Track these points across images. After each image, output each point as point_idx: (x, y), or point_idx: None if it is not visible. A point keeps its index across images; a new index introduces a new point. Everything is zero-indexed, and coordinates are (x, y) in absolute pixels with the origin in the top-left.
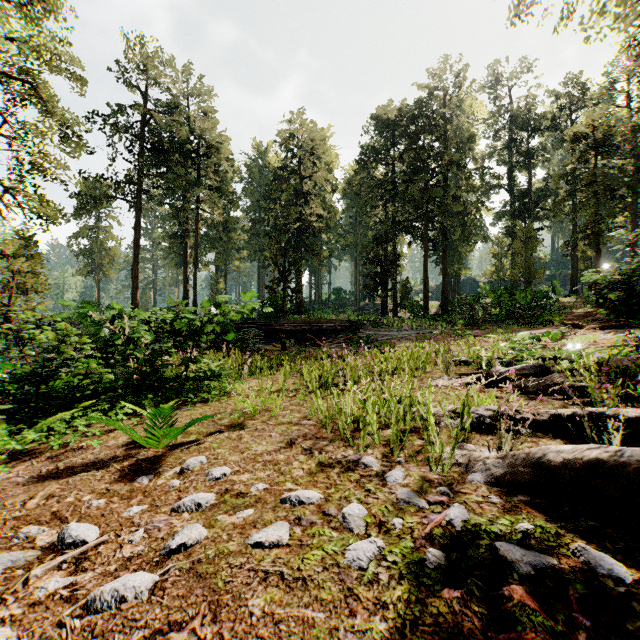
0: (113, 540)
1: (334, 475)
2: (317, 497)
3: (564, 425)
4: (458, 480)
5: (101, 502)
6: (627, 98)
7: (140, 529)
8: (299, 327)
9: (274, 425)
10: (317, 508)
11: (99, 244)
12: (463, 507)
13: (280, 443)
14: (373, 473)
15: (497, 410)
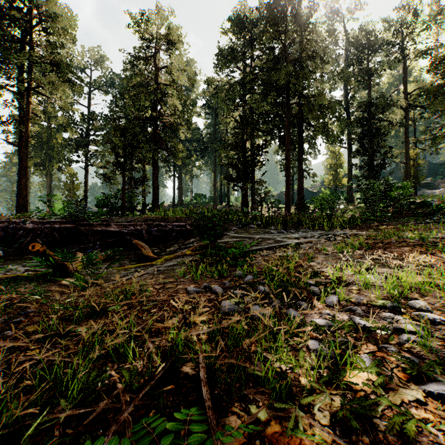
0: None
1: None
2: None
3: None
4: None
5: None
6: None
7: None
8: (132, 227)
9: None
10: None
11: None
12: None
13: None
14: None
15: None
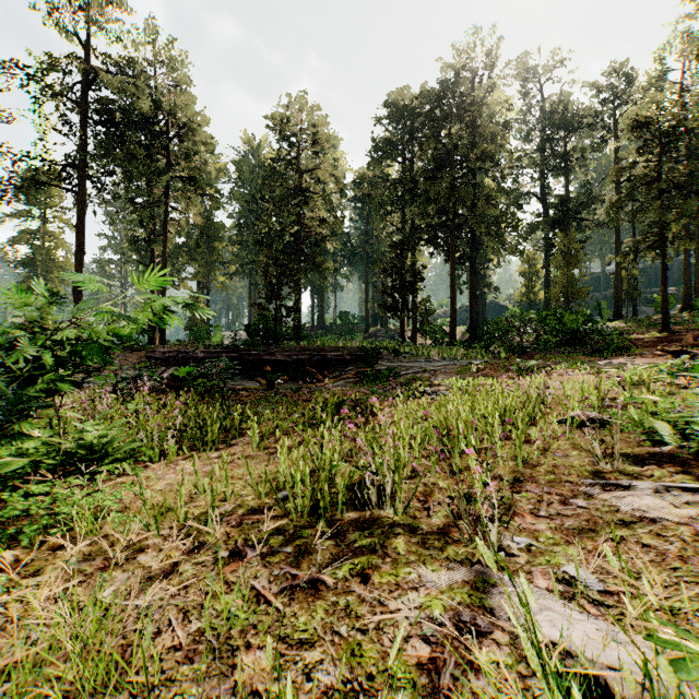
0: None
1: None
2: None
3: None
4: None
5: None
6: (678, 92)
7: None
8: (295, 357)
9: None
10: None
11: (45, 253)
12: None
13: None
14: None
15: None
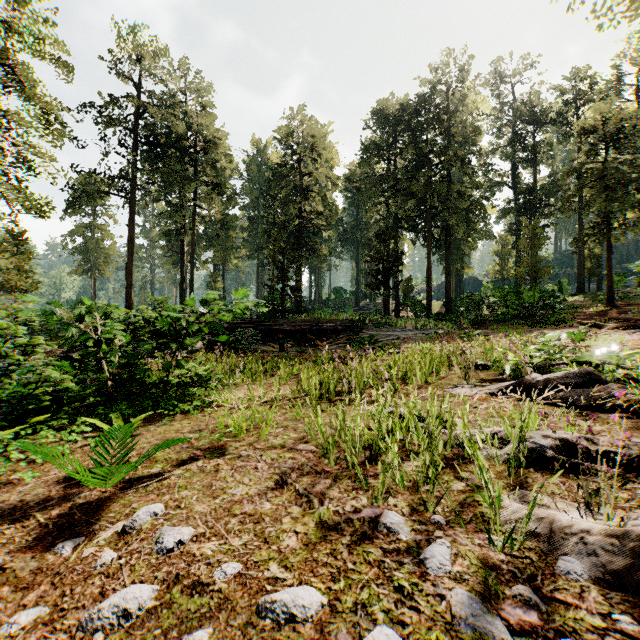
0: None
1: (343, 550)
2: (317, 604)
3: None
4: (542, 568)
5: None
6: (636, 91)
7: None
8: (298, 327)
9: (263, 450)
10: (317, 631)
11: (95, 242)
12: None
13: (268, 481)
14: (402, 547)
15: (560, 438)
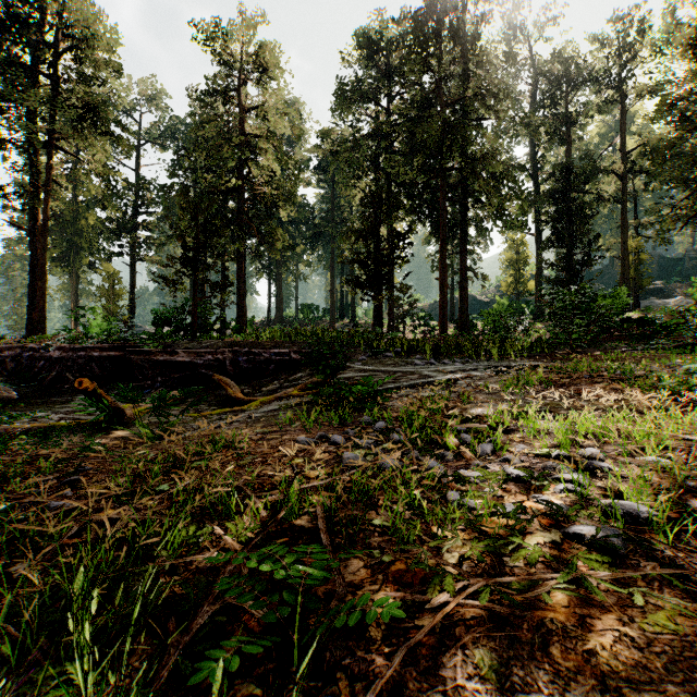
0: None
1: None
2: None
3: None
4: None
5: None
6: None
7: None
8: (209, 356)
9: None
10: None
11: None
12: None
13: None
14: None
15: None
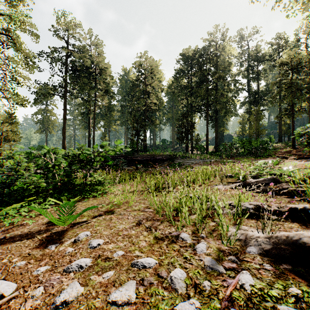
0: (21, 295)
1: (164, 246)
2: (154, 263)
3: (297, 214)
4: (240, 251)
5: (23, 263)
6: (306, 45)
7: (40, 286)
8: (145, 158)
9: (130, 211)
10: (154, 271)
11: (47, 117)
12: (249, 273)
13: (133, 223)
14: (187, 245)
15: (256, 204)
